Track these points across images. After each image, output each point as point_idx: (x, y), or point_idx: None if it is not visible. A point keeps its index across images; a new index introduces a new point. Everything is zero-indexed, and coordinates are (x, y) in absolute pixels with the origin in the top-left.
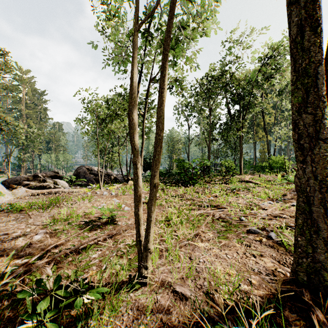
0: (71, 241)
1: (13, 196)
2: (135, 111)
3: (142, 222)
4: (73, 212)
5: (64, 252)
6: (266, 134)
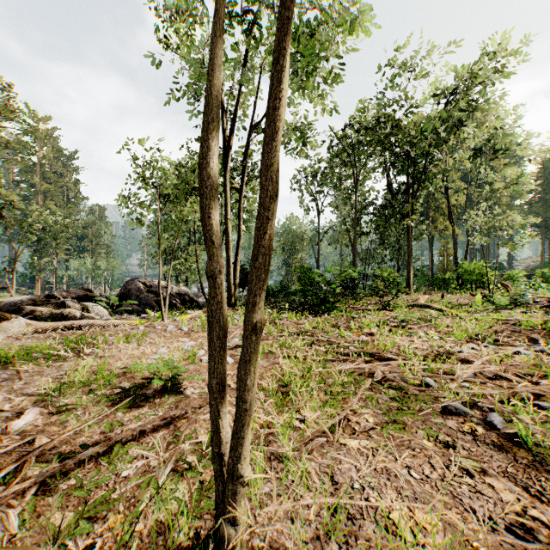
0: (86, 433)
1: (2, 333)
2: (210, 158)
3: (225, 410)
4: (104, 367)
5: (60, 467)
6: (452, 223)
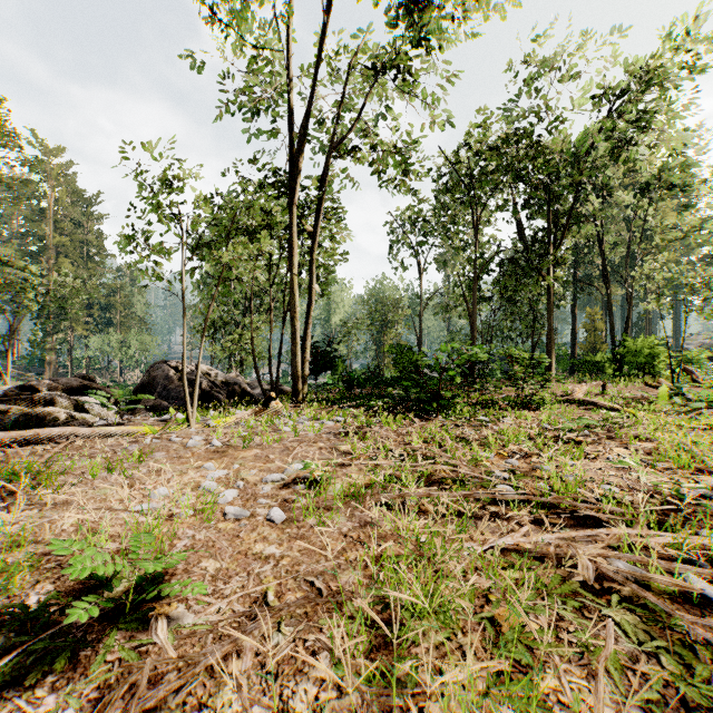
0: None
1: None
2: None
3: None
4: (23, 538)
5: None
6: (607, 285)
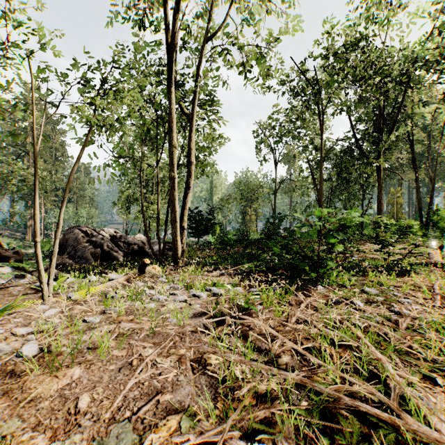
0: None
1: None
2: None
3: None
4: None
5: None
6: (415, 169)
